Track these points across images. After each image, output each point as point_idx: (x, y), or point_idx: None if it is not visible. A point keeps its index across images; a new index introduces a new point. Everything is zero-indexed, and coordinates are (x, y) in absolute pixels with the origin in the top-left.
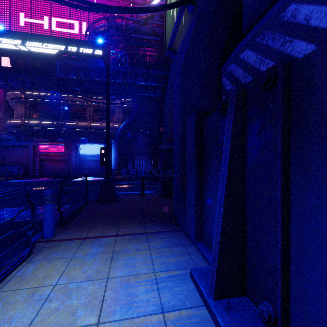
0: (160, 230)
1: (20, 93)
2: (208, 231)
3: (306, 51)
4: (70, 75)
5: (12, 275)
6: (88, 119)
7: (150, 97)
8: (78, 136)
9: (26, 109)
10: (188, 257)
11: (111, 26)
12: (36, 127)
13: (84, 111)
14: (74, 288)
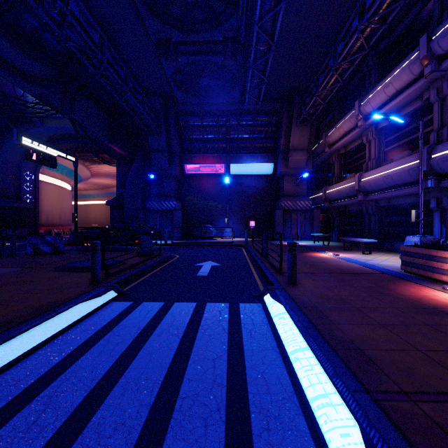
0: None
1: None
2: None
3: (164, 209)
4: None
5: None
6: None
7: None
8: None
9: None
10: None
11: None
12: None
13: None
14: None
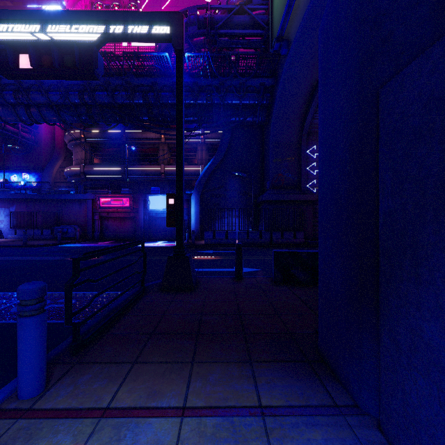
0: (297, 398)
1: (79, 132)
2: None
3: None
4: (135, 99)
5: None
6: (161, 162)
7: (247, 123)
8: (149, 185)
9: (87, 153)
10: None
11: (190, 22)
12: (97, 175)
13: (156, 151)
14: None
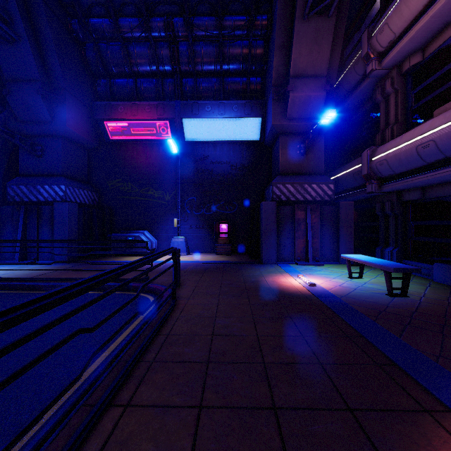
0: None
1: None
2: (4, 254)
3: (43, 200)
4: None
5: None
6: None
7: None
8: None
9: None
10: None
11: None
12: None
13: None
14: None
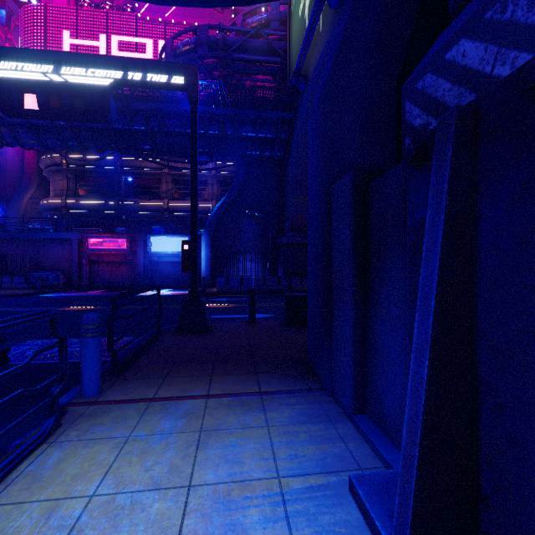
0: (285, 387)
1: (59, 156)
2: (379, 397)
3: None
4: (135, 125)
5: (20, 470)
6: (164, 196)
7: (265, 158)
8: (149, 223)
9: (70, 182)
10: (342, 447)
11: (200, 42)
12: (83, 210)
13: (158, 183)
14: (127, 506)
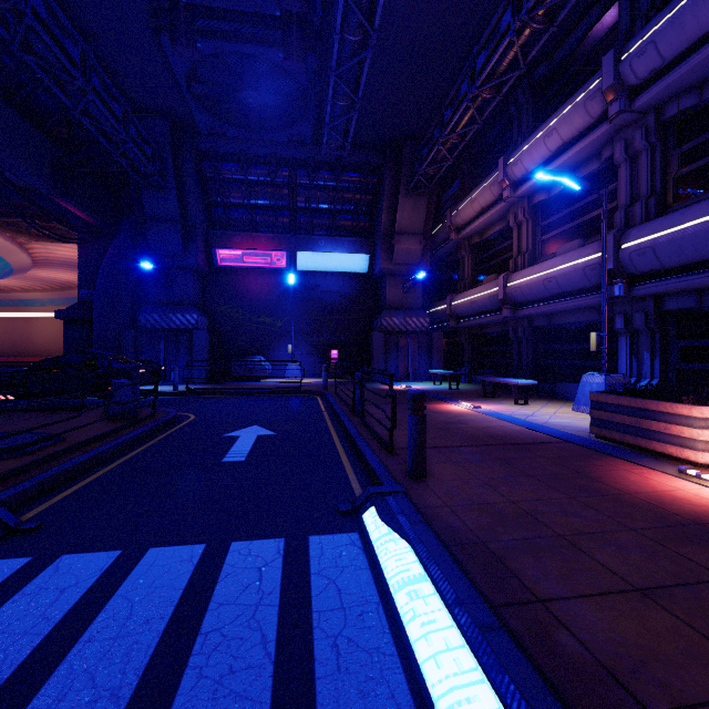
0: None
1: None
2: None
3: (175, 327)
4: None
5: None
6: None
7: None
8: None
9: None
10: None
11: None
12: None
13: None
14: None
